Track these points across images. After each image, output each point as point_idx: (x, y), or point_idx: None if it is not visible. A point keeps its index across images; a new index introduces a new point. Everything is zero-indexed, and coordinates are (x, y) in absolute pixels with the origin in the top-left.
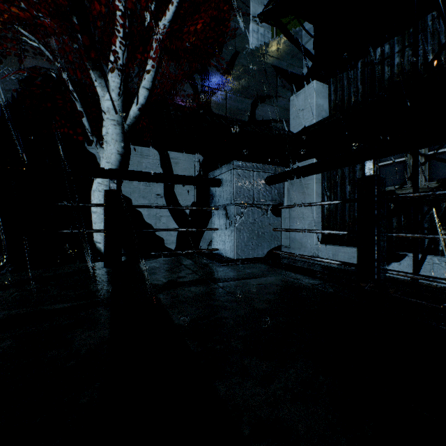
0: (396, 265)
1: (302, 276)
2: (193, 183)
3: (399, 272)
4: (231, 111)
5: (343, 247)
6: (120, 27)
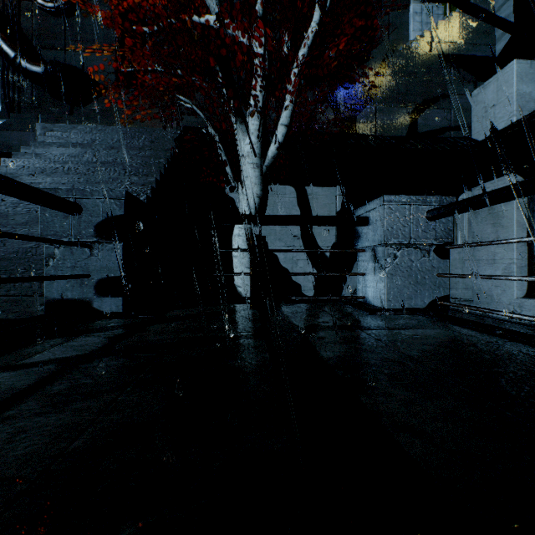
0: None
1: (475, 332)
2: (336, 224)
3: None
4: (383, 127)
5: None
6: (259, 68)
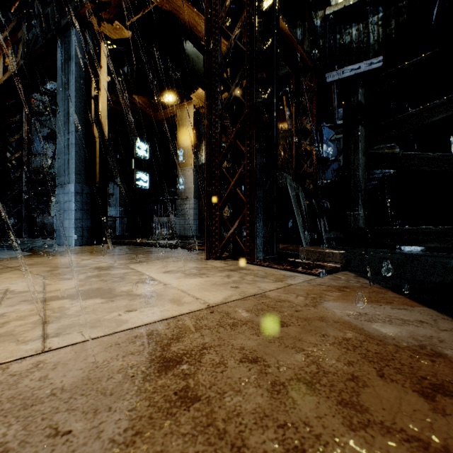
0: None
1: None
2: None
3: None
4: None
5: None
6: None
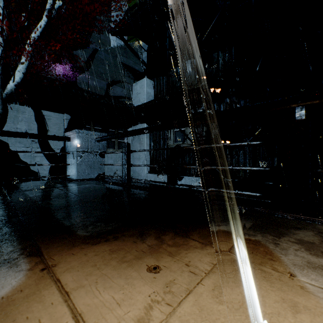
0: (180, 182)
1: (103, 183)
2: (52, 139)
3: (134, 179)
4: (92, 87)
5: (159, 175)
6: None
